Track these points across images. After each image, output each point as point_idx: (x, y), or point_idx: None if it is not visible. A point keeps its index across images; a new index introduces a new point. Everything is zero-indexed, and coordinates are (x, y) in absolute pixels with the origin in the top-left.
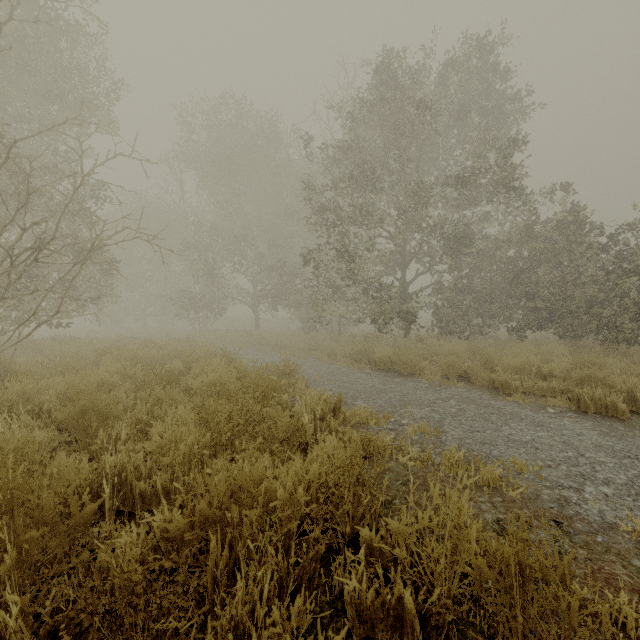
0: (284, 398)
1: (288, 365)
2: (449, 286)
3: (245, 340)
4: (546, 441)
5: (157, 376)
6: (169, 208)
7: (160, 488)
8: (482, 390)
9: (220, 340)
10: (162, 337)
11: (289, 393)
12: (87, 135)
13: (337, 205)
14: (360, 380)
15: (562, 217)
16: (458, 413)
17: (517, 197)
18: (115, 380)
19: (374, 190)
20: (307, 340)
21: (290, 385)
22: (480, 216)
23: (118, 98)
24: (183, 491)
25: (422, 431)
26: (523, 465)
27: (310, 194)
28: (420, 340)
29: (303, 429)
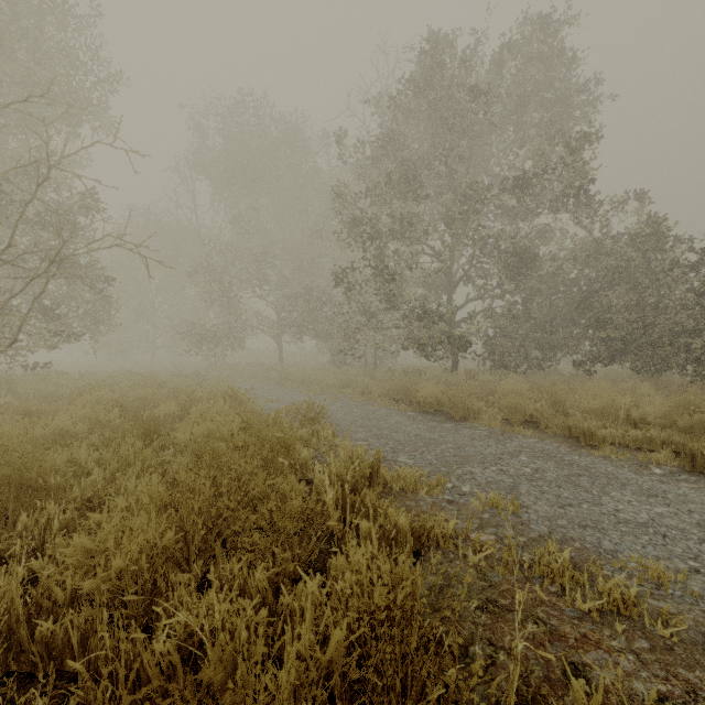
0: (303, 456)
1: (312, 408)
2: (504, 312)
3: (266, 375)
4: (672, 522)
5: (136, 425)
6: (179, 224)
7: (72, 639)
8: (557, 440)
9: (237, 375)
10: (171, 372)
11: (312, 445)
12: (79, 135)
13: (372, 217)
14: (402, 426)
15: (641, 229)
16: (535, 475)
17: (588, 205)
18: (79, 431)
19: (417, 197)
20: (337, 375)
21: (314, 434)
22: (540, 230)
23: (114, 90)
24: (86, 674)
25: (493, 505)
26: (661, 572)
27: (341, 203)
28: (471, 376)
29: (324, 516)
